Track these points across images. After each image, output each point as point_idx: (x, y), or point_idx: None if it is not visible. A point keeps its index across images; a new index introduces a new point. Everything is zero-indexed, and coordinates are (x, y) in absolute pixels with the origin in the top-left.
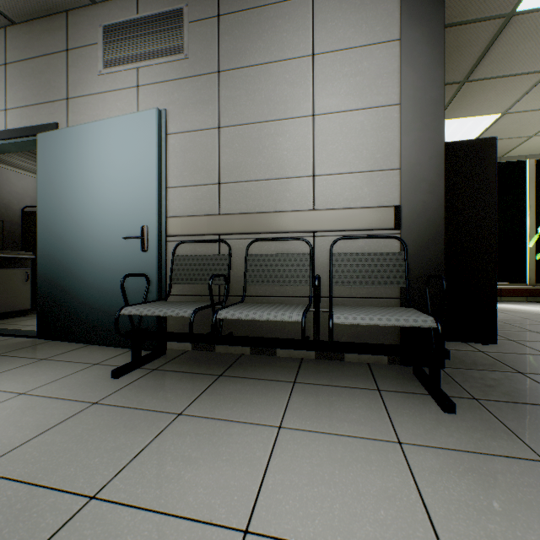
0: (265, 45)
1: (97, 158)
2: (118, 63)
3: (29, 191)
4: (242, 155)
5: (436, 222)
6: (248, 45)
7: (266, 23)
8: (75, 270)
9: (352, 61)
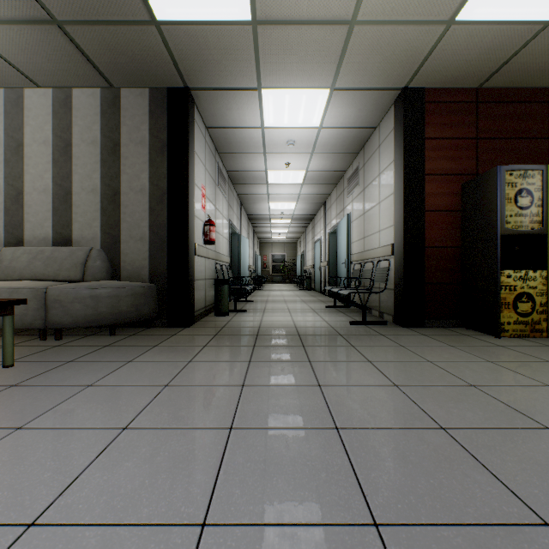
0: (371, 174)
1: (342, 233)
2: (349, 193)
3: None
4: (367, 225)
5: (401, 251)
6: (368, 176)
7: (371, 164)
8: (340, 275)
9: (386, 174)
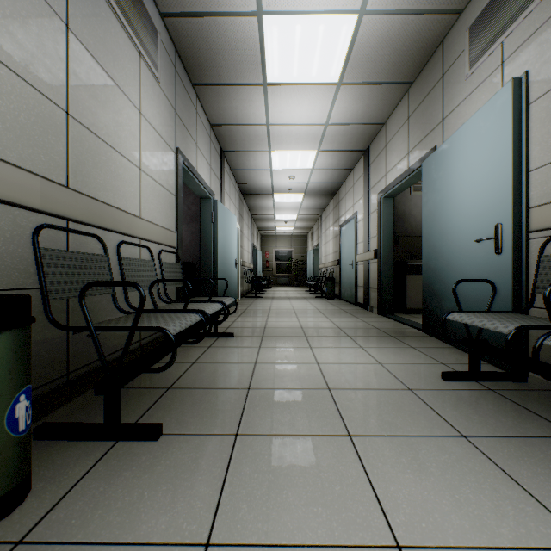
0: None
1: (457, 165)
2: (481, 54)
3: None
4: None
5: None
6: None
7: None
8: (443, 275)
9: None
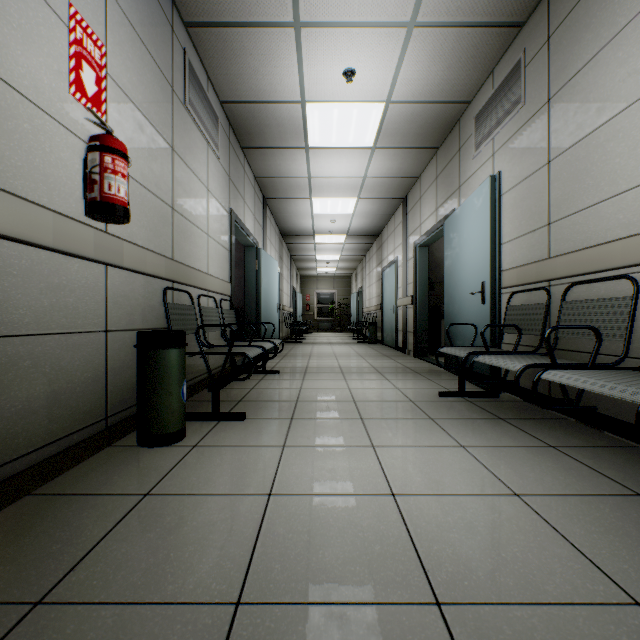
0: (592, 34)
1: (464, 231)
2: (481, 142)
3: None
4: (569, 184)
5: None
6: (574, 49)
7: (593, 5)
8: (456, 320)
9: None
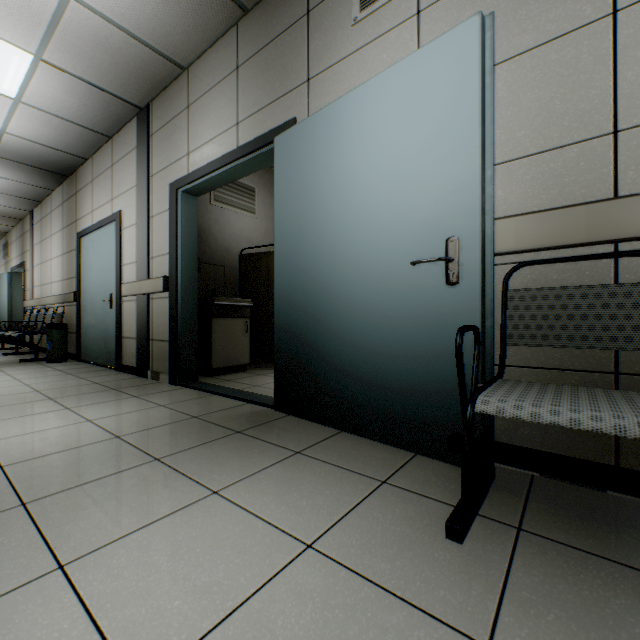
0: None
1: (358, 144)
2: None
3: (245, 233)
4: None
5: None
6: None
7: None
8: (324, 319)
9: None
